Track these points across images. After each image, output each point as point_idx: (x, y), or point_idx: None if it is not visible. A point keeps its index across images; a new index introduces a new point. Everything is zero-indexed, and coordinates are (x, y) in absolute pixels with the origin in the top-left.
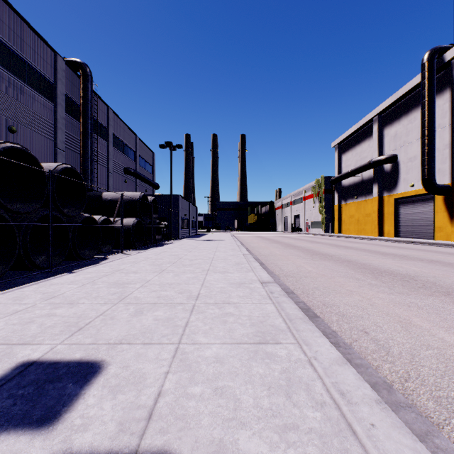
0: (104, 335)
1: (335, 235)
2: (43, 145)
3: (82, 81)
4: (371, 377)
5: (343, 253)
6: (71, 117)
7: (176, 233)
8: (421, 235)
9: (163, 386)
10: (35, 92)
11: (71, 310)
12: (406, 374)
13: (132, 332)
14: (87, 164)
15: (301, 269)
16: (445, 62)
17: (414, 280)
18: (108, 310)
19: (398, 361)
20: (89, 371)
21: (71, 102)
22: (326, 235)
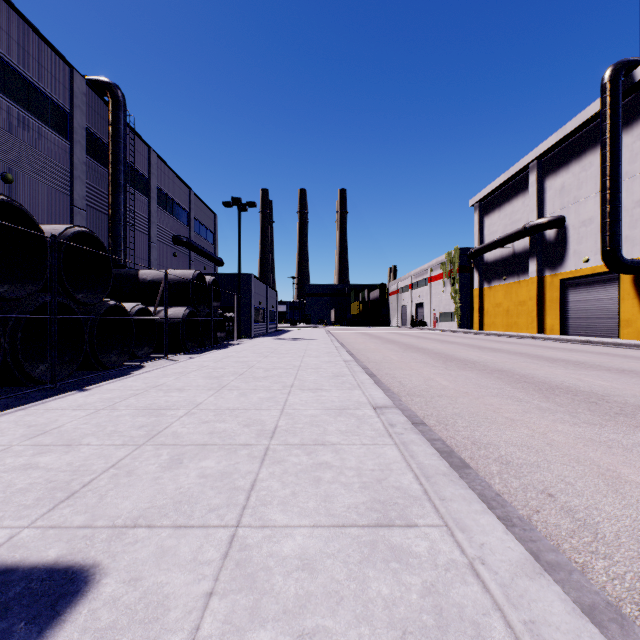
0: (109, 509)
1: (475, 332)
2: (54, 201)
3: (111, 109)
4: (581, 592)
5: (490, 359)
6: (95, 161)
7: (248, 328)
8: (600, 331)
9: (199, 629)
10: (41, 124)
11: (65, 457)
12: (638, 582)
13: (158, 501)
14: (118, 230)
15: (432, 383)
16: (635, 81)
17: (606, 401)
18: (125, 457)
19: (617, 554)
20: (65, 590)
21: (95, 140)
22: (462, 332)
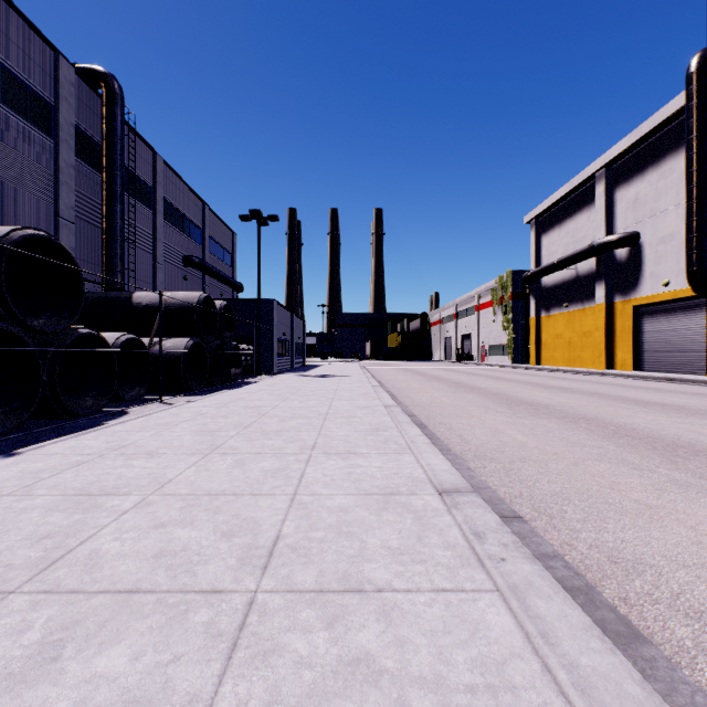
0: None
1: (532, 368)
2: (33, 210)
3: (106, 103)
4: None
5: (565, 401)
6: (86, 165)
7: (269, 363)
8: (683, 367)
9: None
10: (16, 117)
11: None
12: None
13: None
14: (114, 247)
15: (504, 438)
16: None
17: None
18: None
19: None
20: None
21: (86, 140)
22: (516, 368)
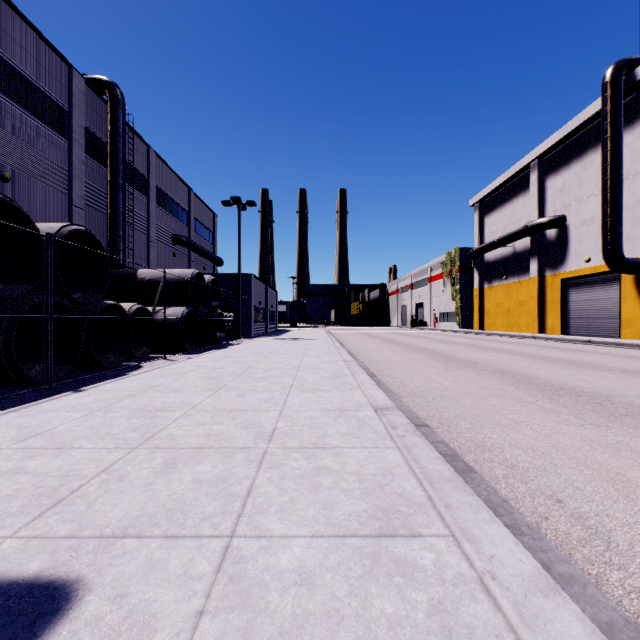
0: (97, 517)
1: (476, 332)
2: (52, 200)
3: (110, 108)
4: (597, 607)
5: (492, 359)
6: (93, 160)
7: (247, 328)
8: (601, 331)
9: None
10: (39, 123)
11: (55, 461)
12: None
13: (149, 509)
14: (117, 229)
15: (433, 383)
16: (637, 80)
17: (610, 402)
18: (118, 461)
19: (632, 564)
20: (45, 609)
21: (94, 139)
22: (462, 332)
